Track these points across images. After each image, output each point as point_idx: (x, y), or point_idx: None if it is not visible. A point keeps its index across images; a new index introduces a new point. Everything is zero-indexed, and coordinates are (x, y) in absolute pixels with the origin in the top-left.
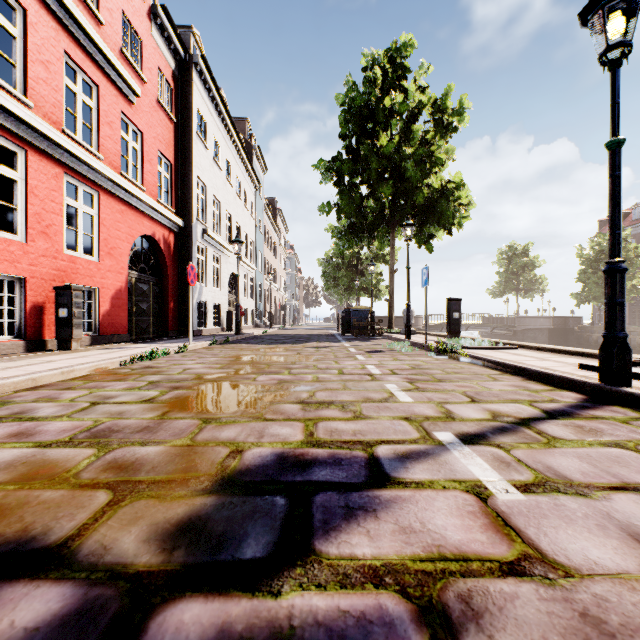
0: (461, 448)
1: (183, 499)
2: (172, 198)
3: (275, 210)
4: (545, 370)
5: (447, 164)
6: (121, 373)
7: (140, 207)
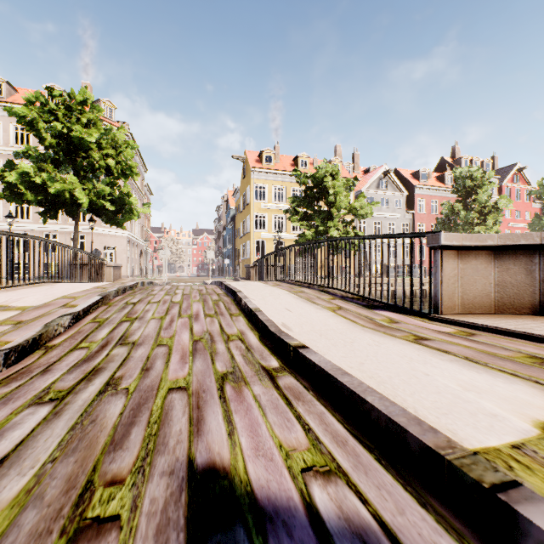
0: None
1: None
2: None
3: None
4: None
5: None
6: None
7: None
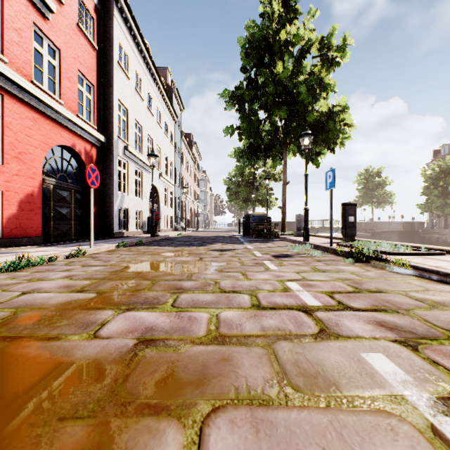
0: None
1: None
2: (94, 117)
3: (191, 142)
4: None
5: (329, 96)
6: None
7: (56, 118)
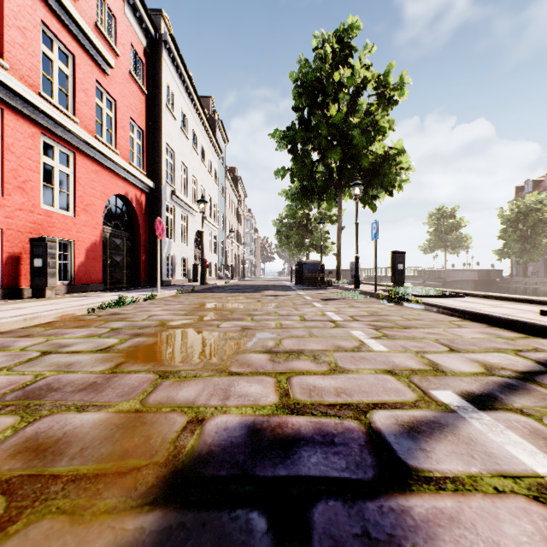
0: (478, 415)
1: (109, 517)
2: (144, 162)
3: (235, 177)
4: (510, 317)
5: (388, 134)
6: (86, 320)
7: (114, 168)
